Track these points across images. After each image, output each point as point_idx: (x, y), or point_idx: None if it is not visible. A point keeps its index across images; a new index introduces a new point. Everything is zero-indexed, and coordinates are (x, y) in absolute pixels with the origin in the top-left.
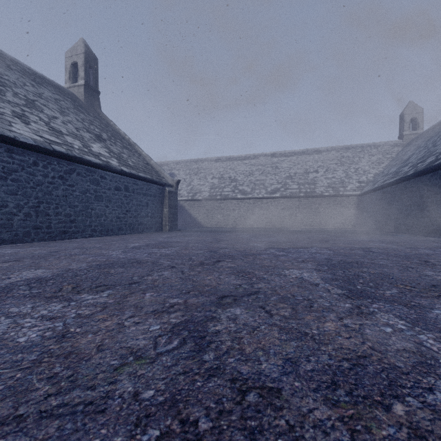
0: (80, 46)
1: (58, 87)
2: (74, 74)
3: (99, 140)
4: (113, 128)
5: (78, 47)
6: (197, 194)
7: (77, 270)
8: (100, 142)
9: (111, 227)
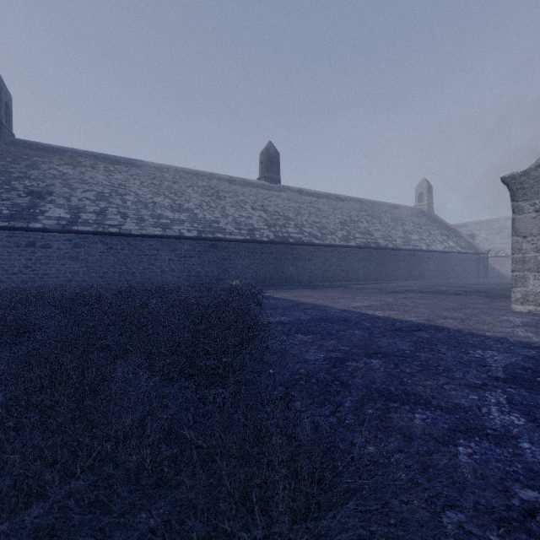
0: (424, 184)
1: (418, 211)
2: (420, 197)
3: (448, 238)
4: (444, 223)
5: (423, 185)
6: (500, 252)
7: (483, 282)
8: (449, 239)
9: (459, 276)
